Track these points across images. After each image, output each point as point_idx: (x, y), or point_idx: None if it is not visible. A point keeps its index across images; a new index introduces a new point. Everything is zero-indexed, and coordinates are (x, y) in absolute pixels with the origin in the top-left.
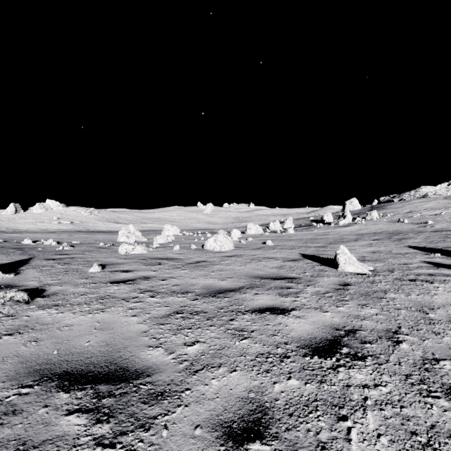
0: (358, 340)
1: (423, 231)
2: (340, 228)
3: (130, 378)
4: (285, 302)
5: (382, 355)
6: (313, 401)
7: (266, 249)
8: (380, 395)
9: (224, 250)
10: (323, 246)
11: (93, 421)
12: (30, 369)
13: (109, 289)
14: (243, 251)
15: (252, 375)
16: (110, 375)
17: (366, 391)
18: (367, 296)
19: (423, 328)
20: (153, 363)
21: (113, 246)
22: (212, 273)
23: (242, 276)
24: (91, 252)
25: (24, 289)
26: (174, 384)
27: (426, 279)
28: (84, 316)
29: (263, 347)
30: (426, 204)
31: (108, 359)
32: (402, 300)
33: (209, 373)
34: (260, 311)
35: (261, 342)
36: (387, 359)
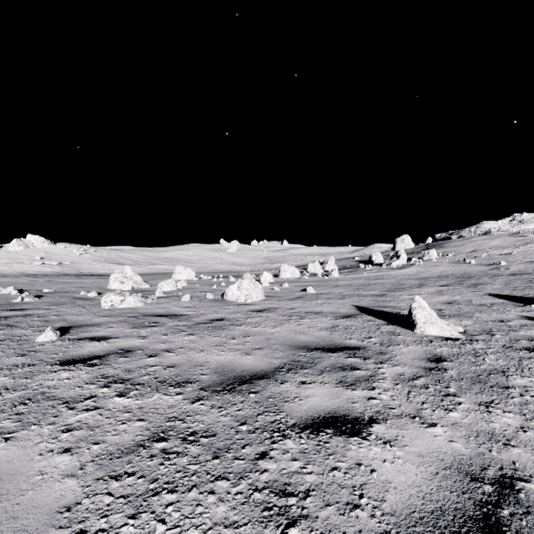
0: (532, 514)
1: (499, 274)
2: (395, 271)
3: None
4: (354, 402)
5: None
6: None
7: (307, 300)
8: None
9: (251, 301)
10: (380, 295)
11: None
12: None
13: (51, 378)
14: (277, 303)
15: None
16: None
17: None
18: (482, 383)
19: None
20: None
21: (98, 297)
22: (232, 341)
23: (278, 346)
24: (61, 306)
25: None
26: None
27: None
28: None
29: None
30: (491, 241)
31: None
32: None
33: None
34: (314, 426)
35: None
36: None
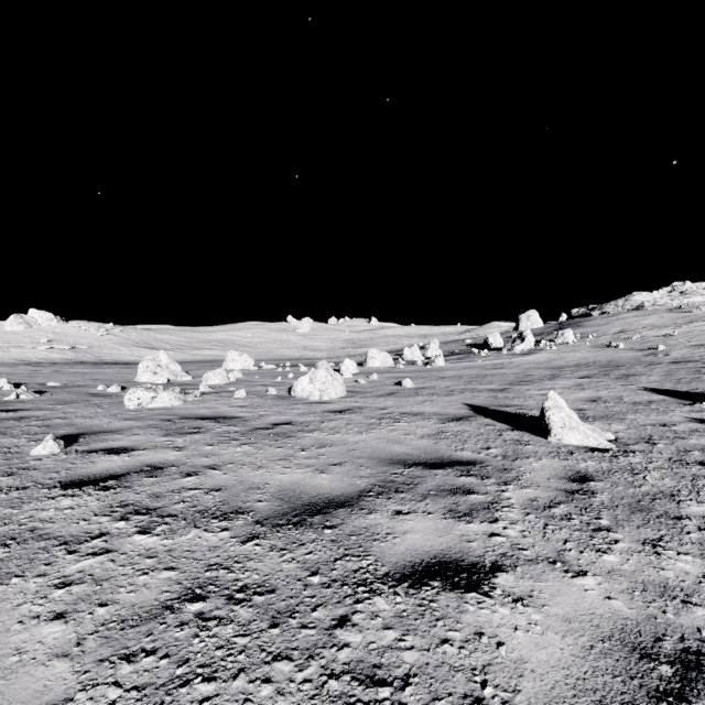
0: None
1: (657, 362)
2: (519, 357)
3: None
4: (470, 541)
5: None
6: None
7: (403, 396)
8: None
9: (328, 398)
10: (501, 390)
11: None
12: None
13: (47, 507)
14: (363, 401)
15: None
16: None
17: None
18: (645, 512)
19: None
20: None
21: (122, 392)
22: (301, 453)
23: (364, 460)
24: (70, 405)
25: None
26: None
27: None
28: None
29: None
30: (644, 319)
31: None
32: None
33: None
34: (415, 577)
35: None
36: None
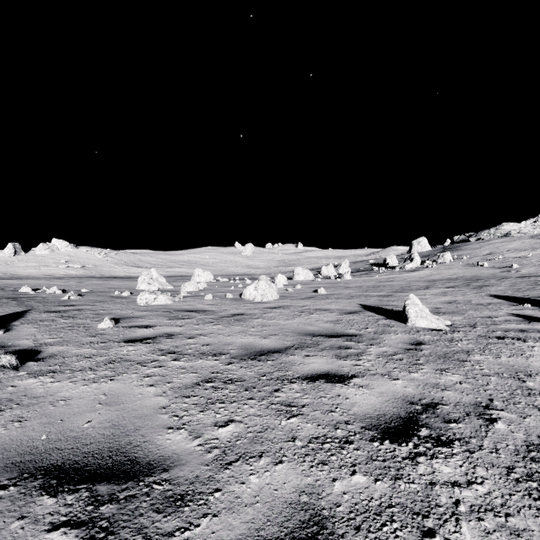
0: (440, 417)
1: (508, 277)
2: (407, 273)
3: (140, 474)
4: (343, 367)
5: (473, 439)
6: (387, 507)
7: (317, 299)
8: (477, 498)
9: (267, 300)
10: (387, 296)
11: (85, 539)
12: (7, 462)
13: (122, 350)
14: (290, 302)
15: (304, 469)
16: (115, 469)
17: (456, 491)
18: (446, 358)
19: (521, 401)
20: (172, 451)
21: (131, 296)
22: (252, 329)
23: (289, 333)
24: (104, 303)
25: (14, 351)
26: (199, 482)
27: (517, 336)
28: (86, 386)
29: (317, 428)
30: (509, 244)
31: (113, 446)
32: (491, 364)
33: (247, 465)
34: (312, 378)
35: (315, 421)
36: (480, 445)
